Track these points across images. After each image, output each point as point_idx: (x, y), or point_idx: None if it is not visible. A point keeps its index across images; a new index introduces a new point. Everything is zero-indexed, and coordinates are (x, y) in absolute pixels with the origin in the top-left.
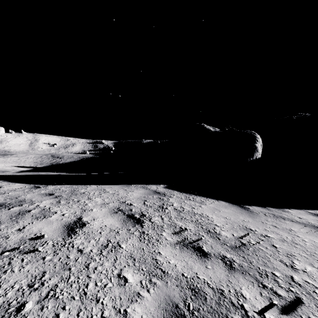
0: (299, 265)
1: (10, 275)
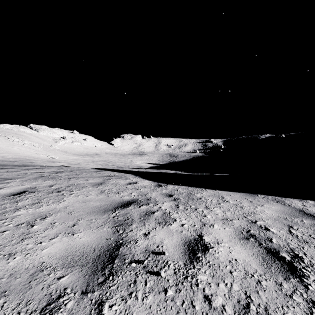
0: None
1: (134, 303)
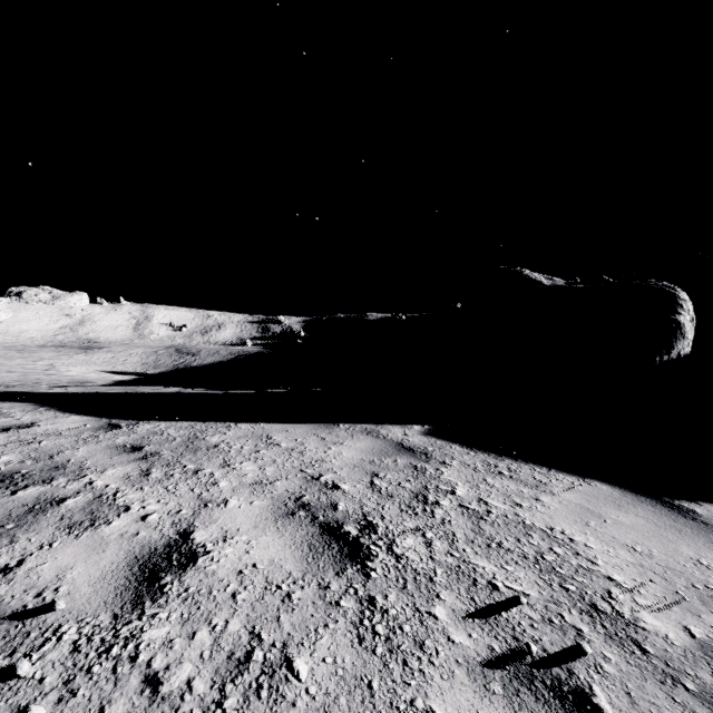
0: None
1: None
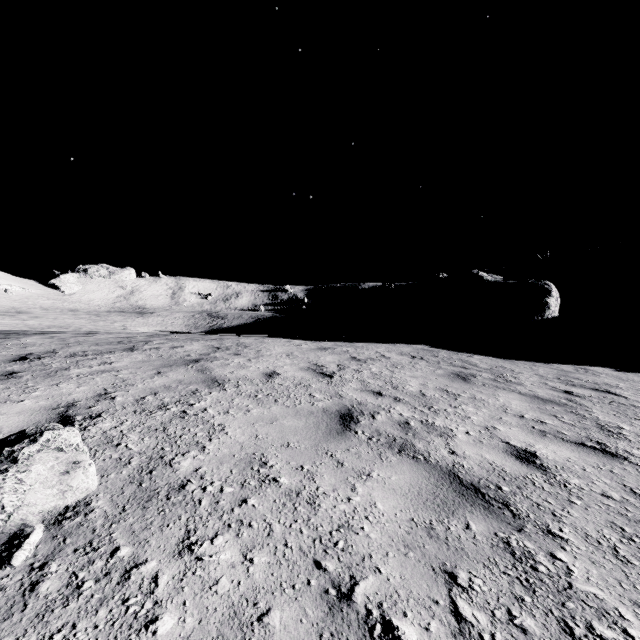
0: (522, 374)
1: (381, 363)
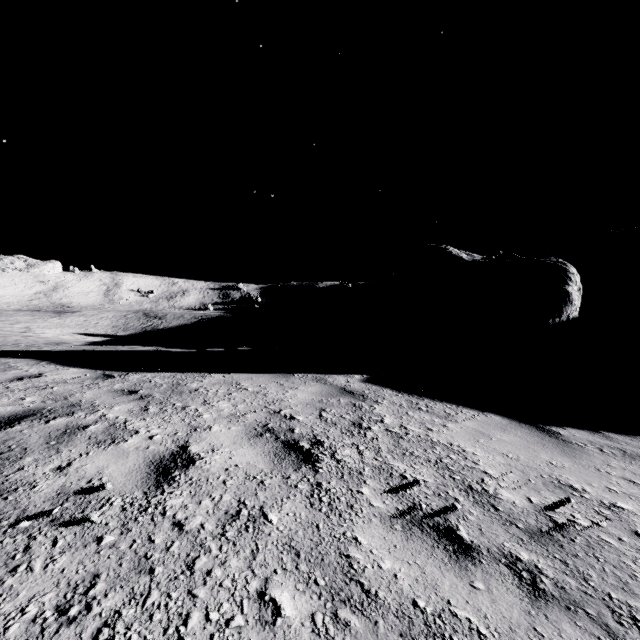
0: None
1: (24, 579)
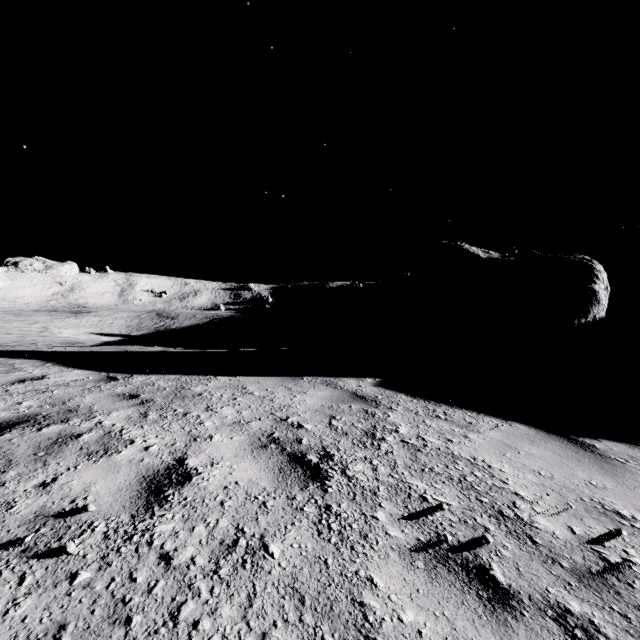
0: None
1: None
